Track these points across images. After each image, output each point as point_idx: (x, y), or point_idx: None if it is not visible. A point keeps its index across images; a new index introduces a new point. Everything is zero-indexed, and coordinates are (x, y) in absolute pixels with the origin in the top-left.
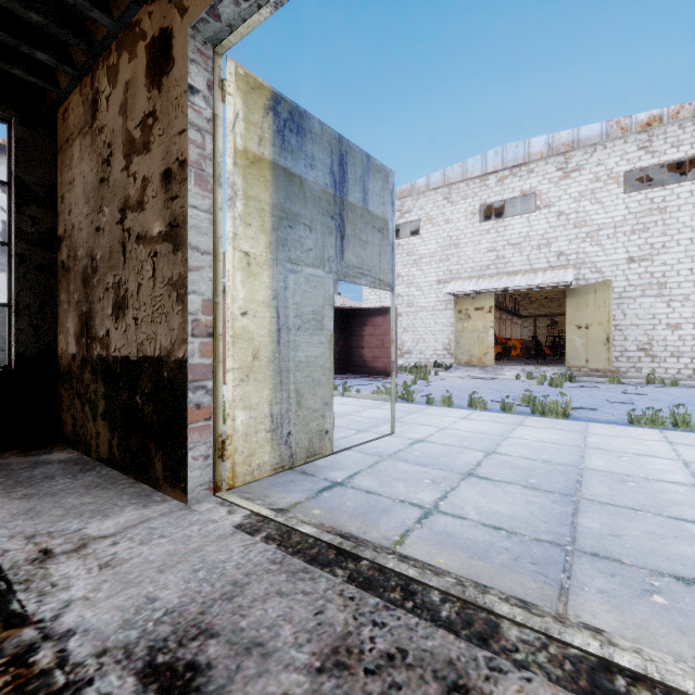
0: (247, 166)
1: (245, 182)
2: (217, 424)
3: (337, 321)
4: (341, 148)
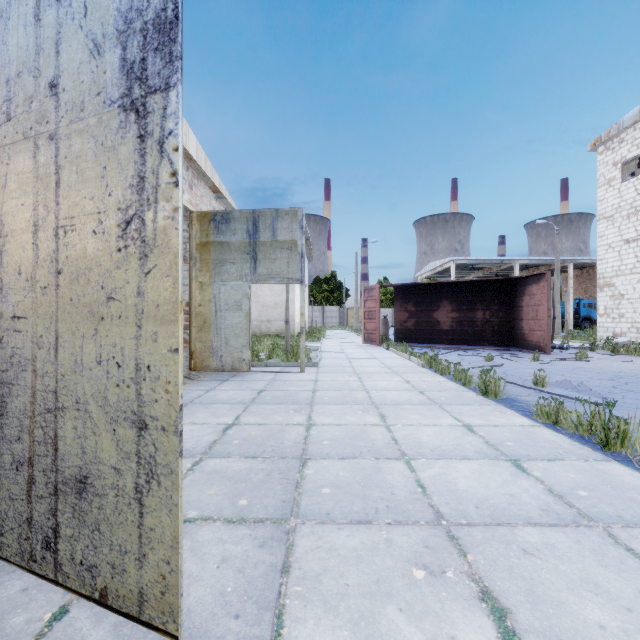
0: (201, 248)
1: (201, 255)
2: (191, 346)
3: (496, 293)
4: (255, 216)
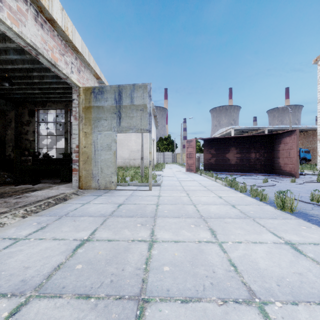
0: (85, 110)
1: (85, 115)
2: (79, 173)
3: (262, 143)
4: (119, 89)
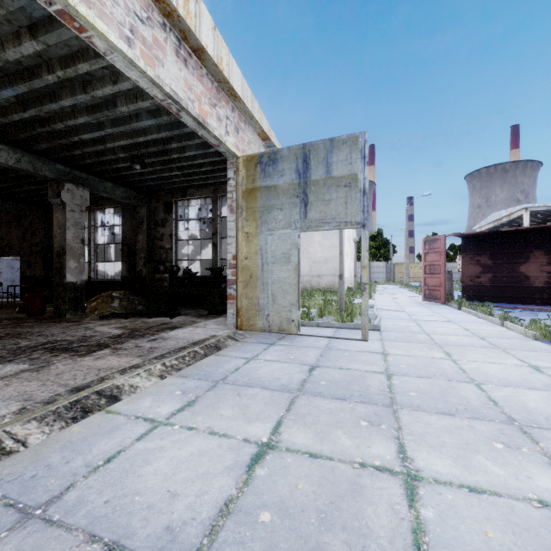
0: (247, 196)
1: (247, 203)
2: (237, 302)
3: None
4: (305, 151)
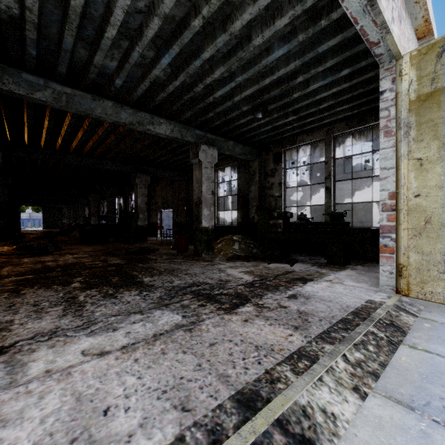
0: (419, 106)
1: (418, 116)
2: (398, 257)
3: None
4: None
